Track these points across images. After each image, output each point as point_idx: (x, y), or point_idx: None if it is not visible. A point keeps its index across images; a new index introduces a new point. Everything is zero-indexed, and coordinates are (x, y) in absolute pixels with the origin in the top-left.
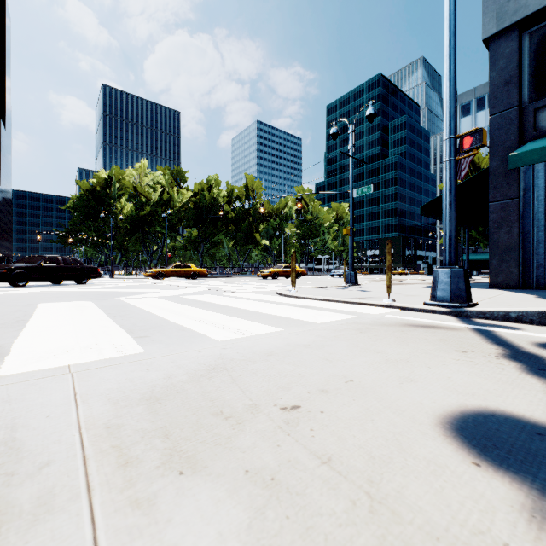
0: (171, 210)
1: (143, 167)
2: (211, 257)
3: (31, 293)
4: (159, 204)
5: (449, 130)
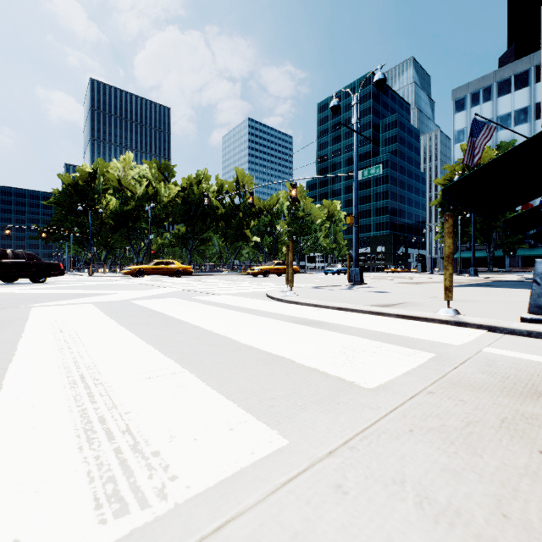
0: (158, 205)
1: (128, 160)
2: (200, 254)
3: None
4: (145, 198)
5: None
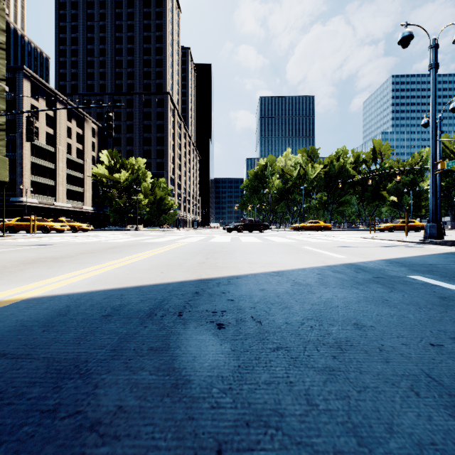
0: (307, 181)
1: (287, 154)
2: (338, 214)
3: (251, 235)
4: (298, 178)
5: (431, 160)
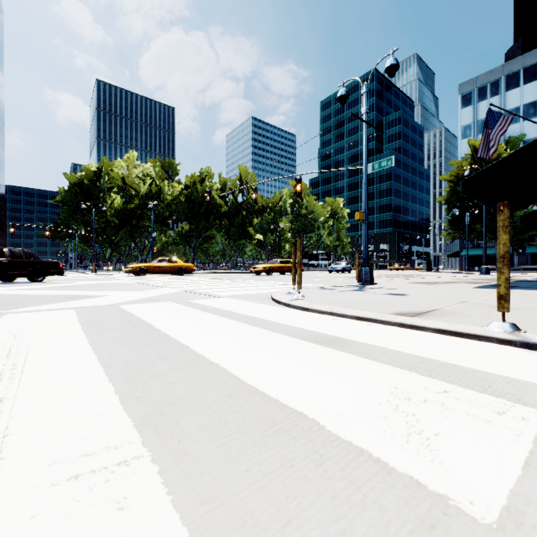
0: (162, 203)
1: (132, 158)
2: (203, 252)
3: None
4: (149, 197)
5: None
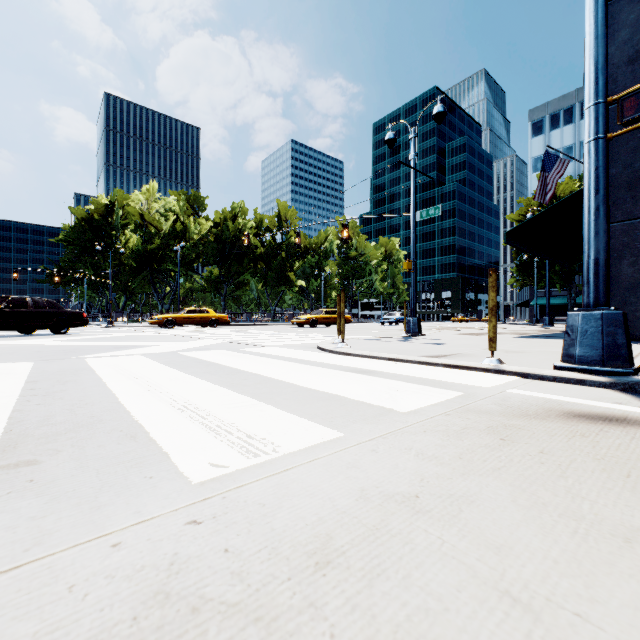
0: (187, 243)
1: (152, 191)
2: (235, 300)
3: None
4: (172, 236)
5: (595, 91)
